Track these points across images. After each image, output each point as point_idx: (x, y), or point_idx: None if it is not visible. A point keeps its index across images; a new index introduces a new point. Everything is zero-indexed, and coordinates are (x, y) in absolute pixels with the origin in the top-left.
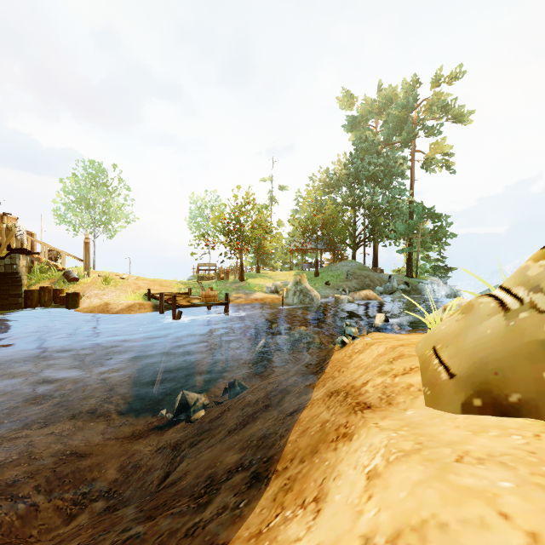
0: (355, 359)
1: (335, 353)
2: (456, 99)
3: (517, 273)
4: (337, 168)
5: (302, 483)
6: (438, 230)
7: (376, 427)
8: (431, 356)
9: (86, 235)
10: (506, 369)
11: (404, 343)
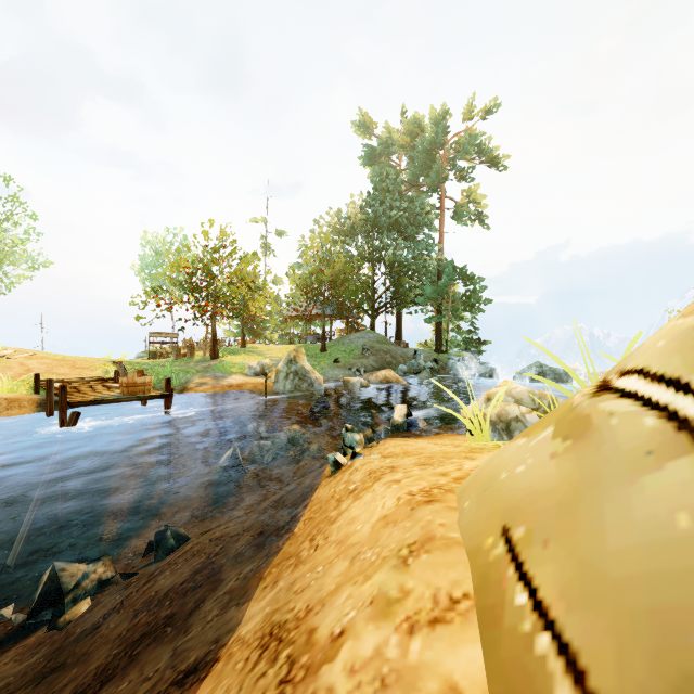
0: (344, 515)
1: (322, 485)
2: (491, 138)
3: (681, 341)
4: (351, 210)
5: None
6: (470, 295)
7: None
8: (502, 564)
9: None
10: None
11: (434, 484)
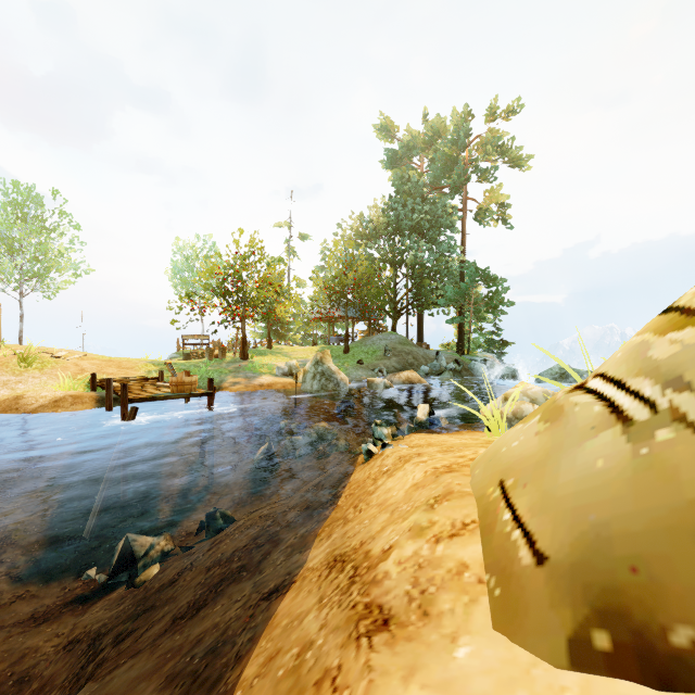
0: (380, 487)
1: (357, 470)
2: (514, 138)
3: (629, 354)
4: (373, 214)
5: None
6: (493, 296)
7: None
8: (497, 501)
9: None
10: (654, 560)
11: (454, 462)
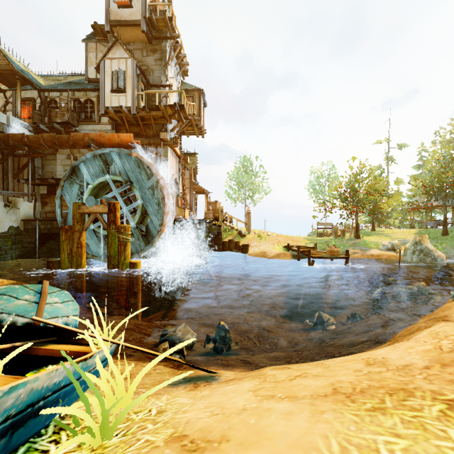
0: None
1: (447, 303)
2: None
3: None
4: None
5: (402, 339)
6: None
7: (444, 323)
8: None
9: (248, 208)
10: None
11: None
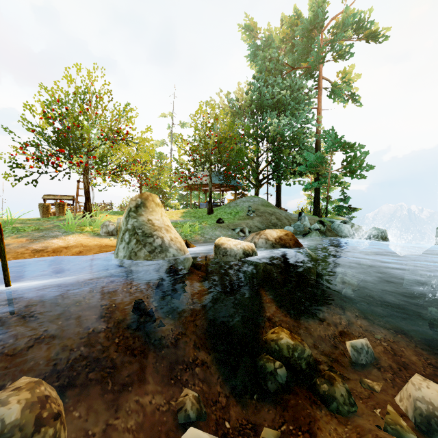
0: None
1: None
2: (371, 10)
3: None
4: (238, 91)
5: None
6: (352, 160)
7: None
8: None
9: None
10: None
11: None
